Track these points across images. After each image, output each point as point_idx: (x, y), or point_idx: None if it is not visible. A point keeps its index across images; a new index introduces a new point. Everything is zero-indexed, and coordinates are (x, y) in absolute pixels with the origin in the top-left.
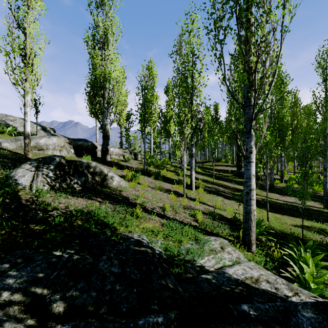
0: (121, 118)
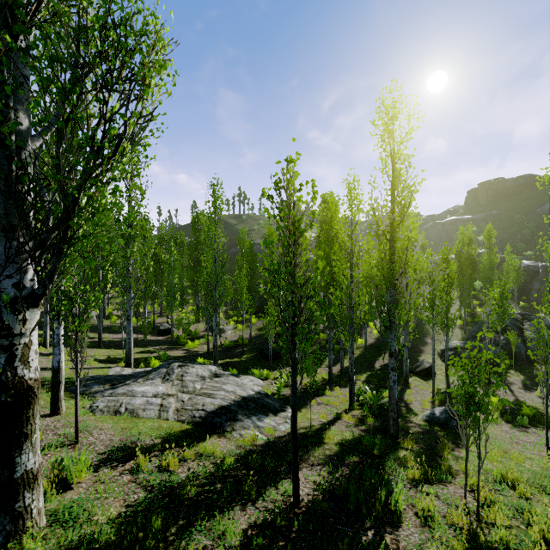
0: None
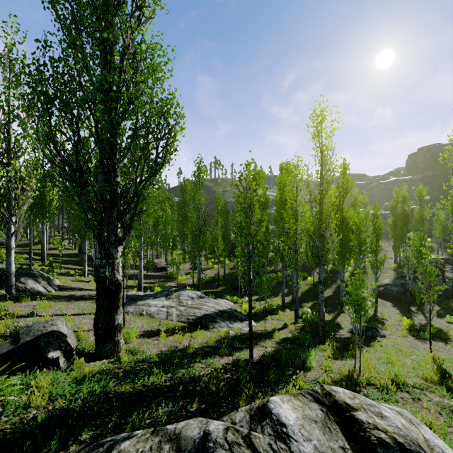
0: None
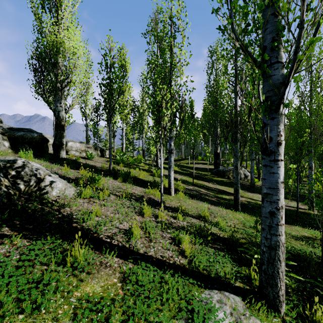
0: (87, 108)
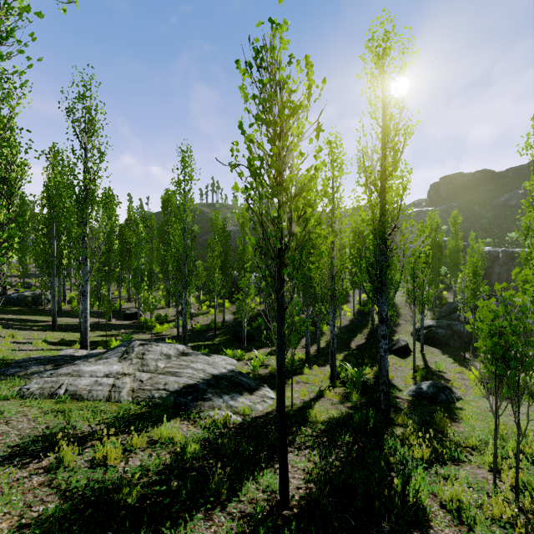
0: None
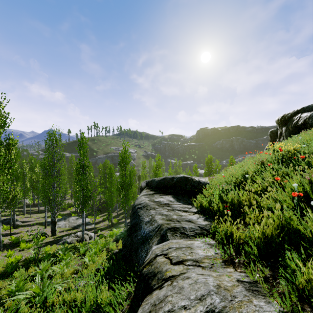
0: None
